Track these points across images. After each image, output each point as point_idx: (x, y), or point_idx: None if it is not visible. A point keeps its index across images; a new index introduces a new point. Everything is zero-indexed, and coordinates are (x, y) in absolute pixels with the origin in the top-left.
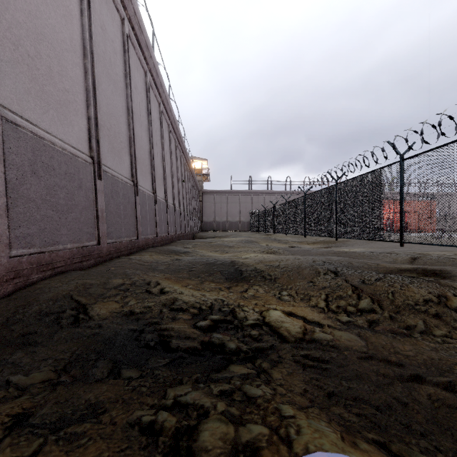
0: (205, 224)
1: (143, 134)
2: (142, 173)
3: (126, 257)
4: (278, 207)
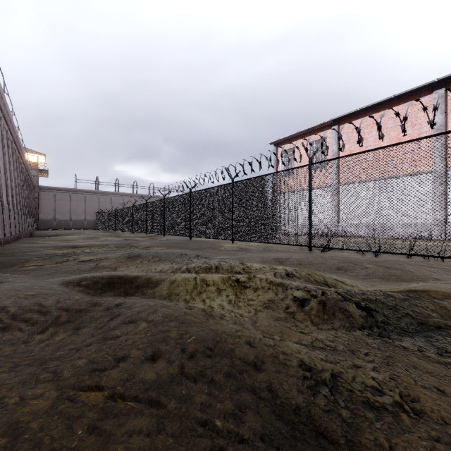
0: (42, 222)
1: (2, 165)
2: (3, 192)
3: (8, 245)
4: (118, 211)
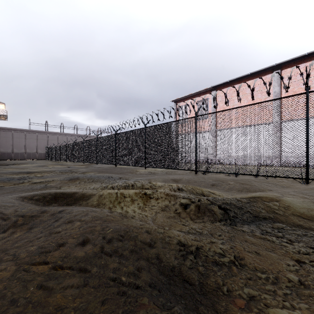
0: (2, 154)
1: None
2: None
3: None
4: (63, 146)
